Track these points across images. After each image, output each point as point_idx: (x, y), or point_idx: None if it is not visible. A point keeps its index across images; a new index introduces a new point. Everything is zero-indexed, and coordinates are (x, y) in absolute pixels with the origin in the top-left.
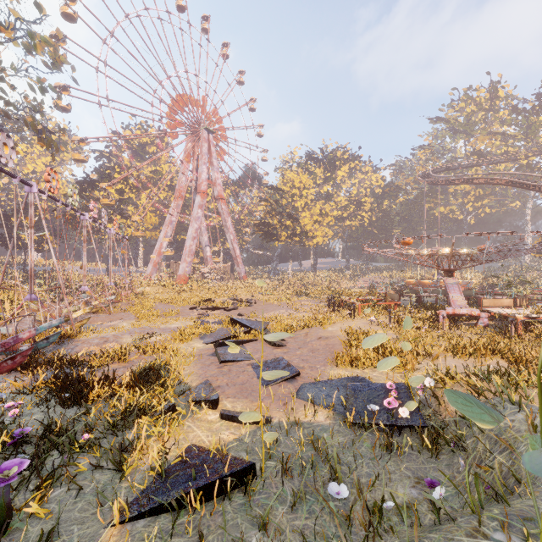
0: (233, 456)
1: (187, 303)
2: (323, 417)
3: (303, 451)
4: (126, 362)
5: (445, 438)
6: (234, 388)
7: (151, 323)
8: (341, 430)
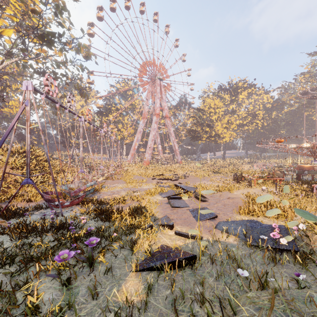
0: (184, 251)
1: (150, 176)
2: (232, 240)
3: (221, 255)
4: (125, 204)
5: (311, 258)
6: (180, 220)
7: (133, 185)
8: (243, 247)
